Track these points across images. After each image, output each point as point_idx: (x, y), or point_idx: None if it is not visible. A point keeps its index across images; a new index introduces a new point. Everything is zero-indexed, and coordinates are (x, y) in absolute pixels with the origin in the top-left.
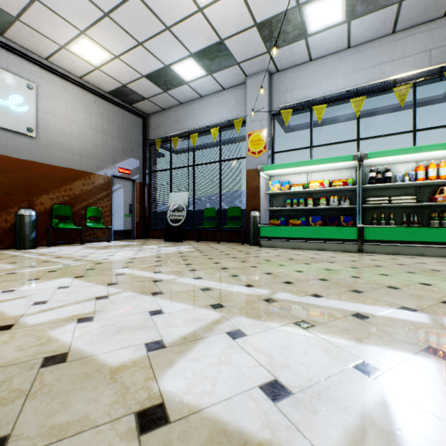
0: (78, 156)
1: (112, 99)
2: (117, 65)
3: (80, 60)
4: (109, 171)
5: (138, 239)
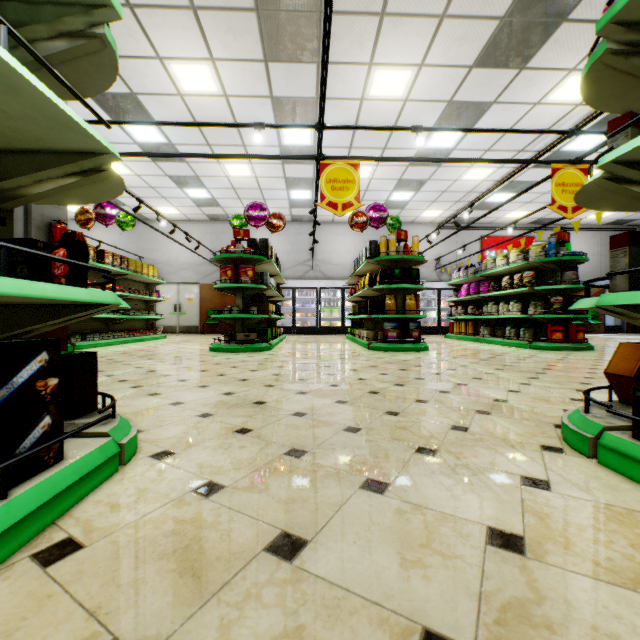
0: (580, 276)
1: (604, 228)
2: (617, 214)
3: (588, 219)
4: (602, 282)
5: (627, 333)
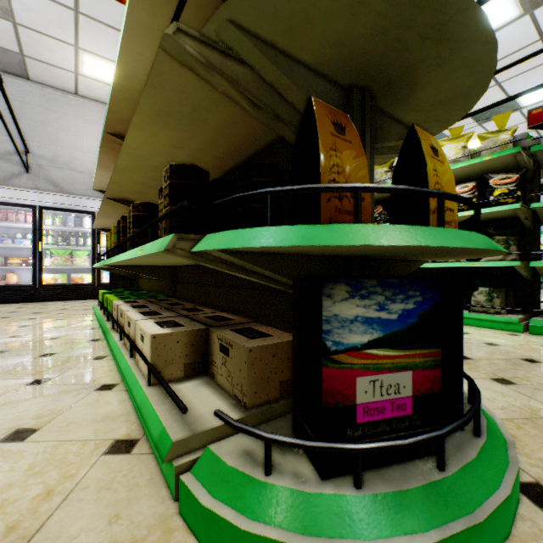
0: None
1: None
2: None
3: None
4: None
5: None
